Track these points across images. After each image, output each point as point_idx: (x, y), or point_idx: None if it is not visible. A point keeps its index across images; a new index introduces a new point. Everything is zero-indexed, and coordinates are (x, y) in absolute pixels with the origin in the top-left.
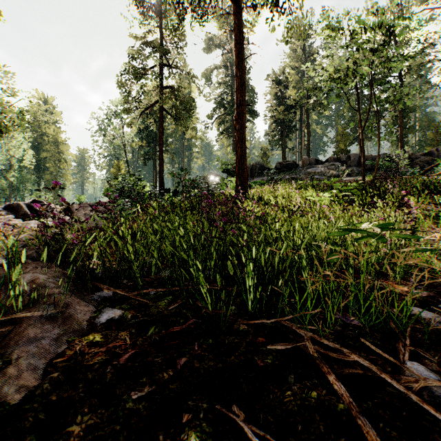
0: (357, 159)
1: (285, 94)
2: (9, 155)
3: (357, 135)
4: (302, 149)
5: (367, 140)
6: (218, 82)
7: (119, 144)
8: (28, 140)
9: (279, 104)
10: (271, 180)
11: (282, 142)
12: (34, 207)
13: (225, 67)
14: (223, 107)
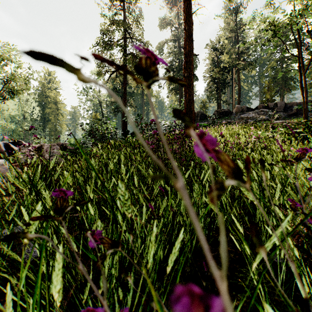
0: (283, 106)
1: (220, 59)
2: (23, 111)
3: (279, 88)
4: (233, 101)
5: (287, 92)
6: (168, 52)
7: (97, 101)
8: (36, 100)
9: (215, 67)
10: (212, 123)
11: (218, 95)
12: (10, 146)
13: (174, 40)
14: (172, 71)
